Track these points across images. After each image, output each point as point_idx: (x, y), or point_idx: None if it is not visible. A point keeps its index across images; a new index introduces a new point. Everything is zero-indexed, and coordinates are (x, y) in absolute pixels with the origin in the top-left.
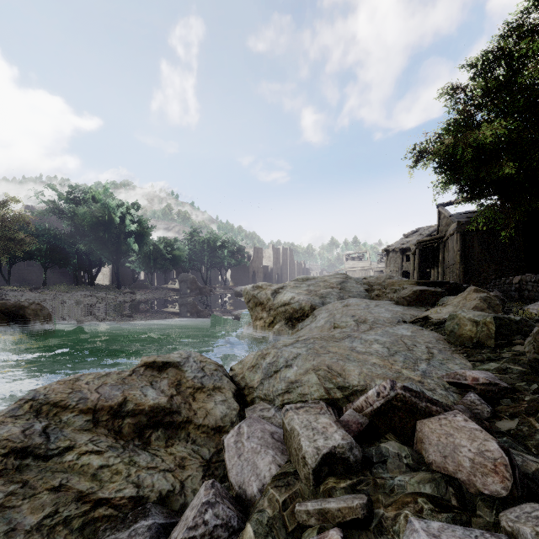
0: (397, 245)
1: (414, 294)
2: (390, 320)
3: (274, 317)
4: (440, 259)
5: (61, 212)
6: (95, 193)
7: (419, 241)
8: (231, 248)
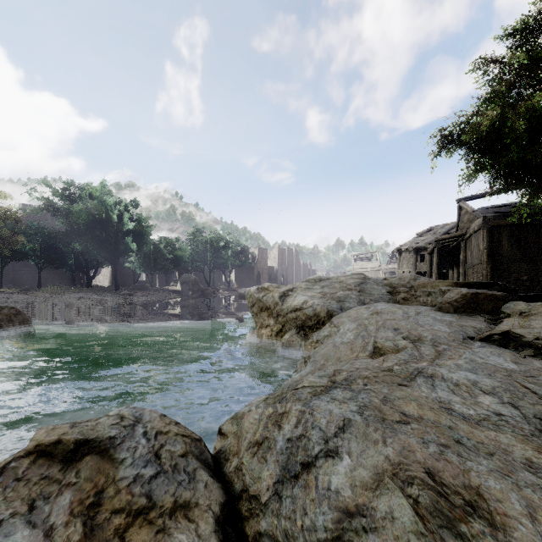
0: (410, 244)
1: (464, 298)
2: (452, 336)
3: (283, 324)
4: (460, 259)
5: (56, 210)
6: (92, 189)
7: (438, 239)
8: (235, 249)
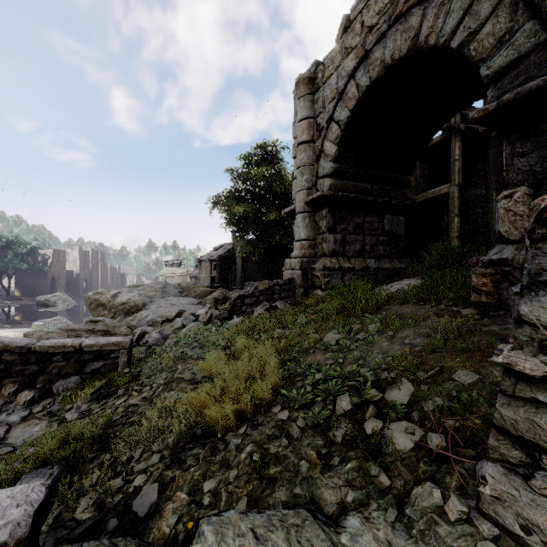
0: (207, 256)
1: (203, 292)
2: (187, 304)
3: (115, 313)
4: (233, 269)
5: None
6: None
7: (220, 256)
8: (22, 250)
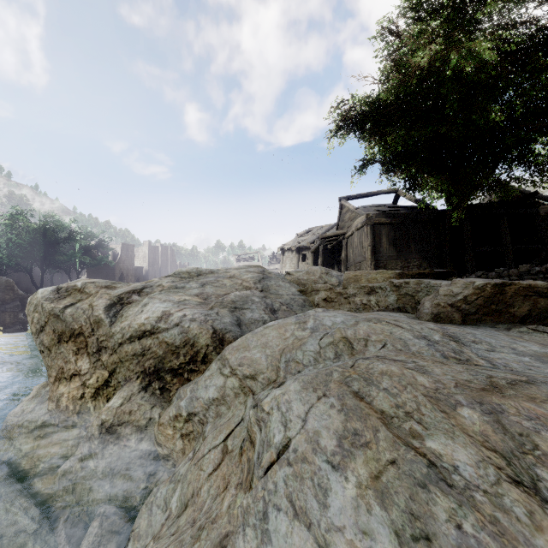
0: (293, 244)
1: (480, 294)
2: None
3: (112, 369)
4: (343, 257)
5: None
6: None
7: (323, 236)
8: (84, 241)
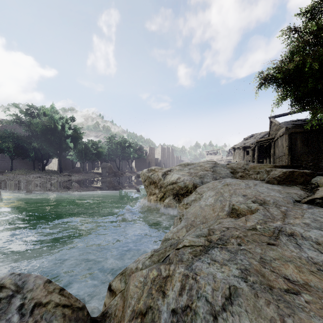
0: (240, 144)
1: (284, 174)
2: (286, 200)
3: (164, 193)
4: (271, 153)
5: (21, 122)
6: (45, 110)
7: (258, 141)
8: (134, 147)
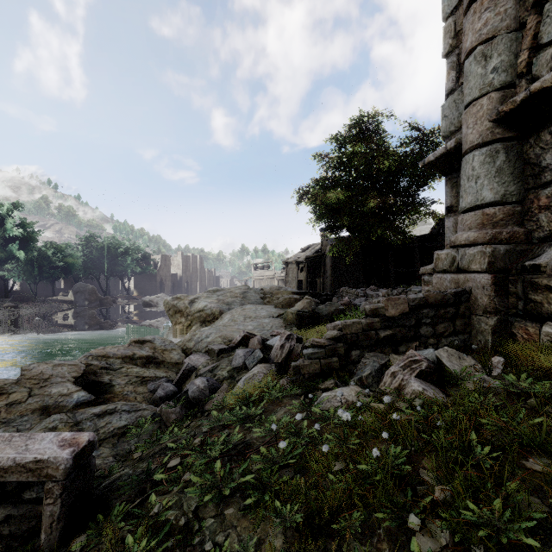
0: (294, 258)
1: (285, 300)
2: (265, 316)
3: (192, 321)
4: (321, 272)
5: None
6: None
7: (308, 257)
8: (136, 256)
